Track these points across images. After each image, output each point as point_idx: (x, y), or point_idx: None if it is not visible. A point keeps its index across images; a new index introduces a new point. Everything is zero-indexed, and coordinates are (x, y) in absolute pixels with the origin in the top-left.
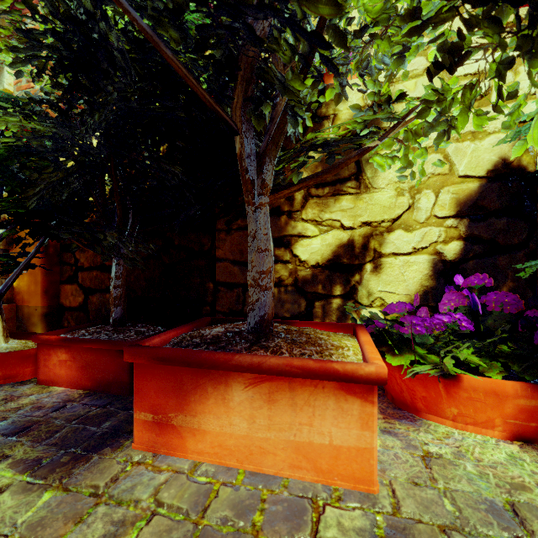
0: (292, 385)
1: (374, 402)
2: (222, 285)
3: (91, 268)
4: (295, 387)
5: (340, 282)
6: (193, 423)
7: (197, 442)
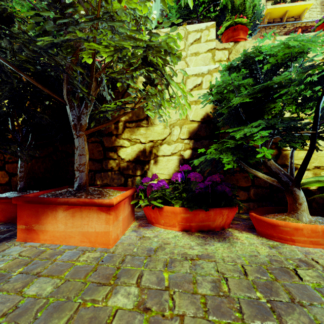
0: (81, 209)
1: (110, 214)
2: None
3: (13, 162)
4: (82, 210)
5: (139, 169)
6: (42, 228)
7: (44, 236)
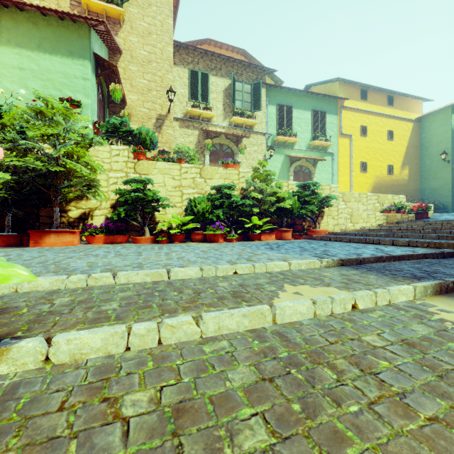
0: (62, 234)
1: (75, 235)
2: (42, 224)
3: None
4: (63, 234)
5: (82, 222)
6: (44, 241)
7: (44, 244)
